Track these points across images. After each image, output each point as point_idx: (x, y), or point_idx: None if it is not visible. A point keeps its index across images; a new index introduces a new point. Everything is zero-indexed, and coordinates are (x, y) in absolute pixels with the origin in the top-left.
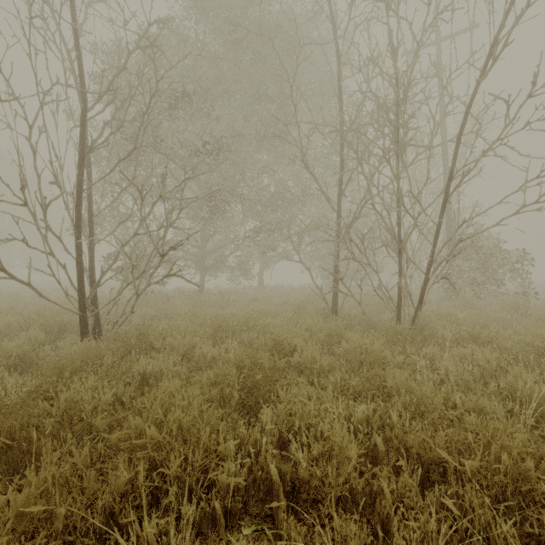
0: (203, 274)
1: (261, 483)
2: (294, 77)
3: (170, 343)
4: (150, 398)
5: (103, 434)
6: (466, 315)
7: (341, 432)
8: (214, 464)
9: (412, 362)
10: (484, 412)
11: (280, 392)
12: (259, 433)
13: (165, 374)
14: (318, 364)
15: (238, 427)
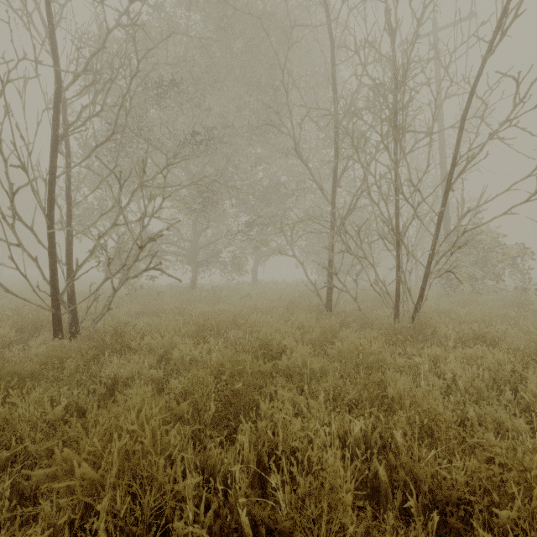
0: (195, 269)
1: (231, 532)
2: (286, 60)
3: (148, 343)
4: (90, 421)
5: (23, 471)
6: (467, 312)
7: (333, 463)
8: (169, 508)
9: (413, 364)
10: (503, 428)
11: (262, 404)
12: (232, 460)
13: (136, 379)
14: (308, 369)
15: (207, 451)
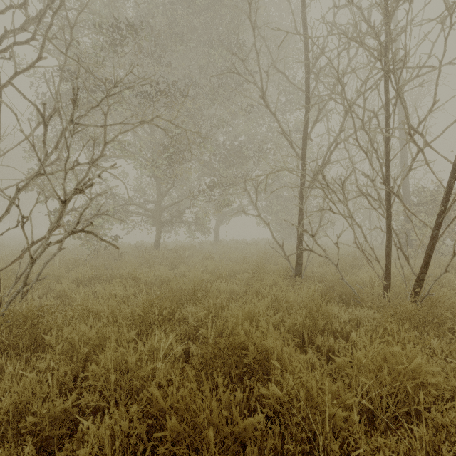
0: (158, 229)
1: None
2: None
3: (69, 336)
4: None
5: None
6: None
7: None
8: None
9: (454, 372)
10: None
11: None
12: None
13: (9, 432)
14: (327, 429)
15: None
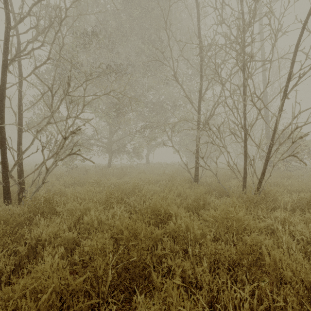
0: (110, 155)
1: None
2: (168, 14)
3: (69, 208)
4: None
5: None
6: (289, 183)
7: None
8: None
9: (266, 224)
10: None
11: (155, 278)
12: None
13: (52, 241)
14: (191, 235)
15: None
